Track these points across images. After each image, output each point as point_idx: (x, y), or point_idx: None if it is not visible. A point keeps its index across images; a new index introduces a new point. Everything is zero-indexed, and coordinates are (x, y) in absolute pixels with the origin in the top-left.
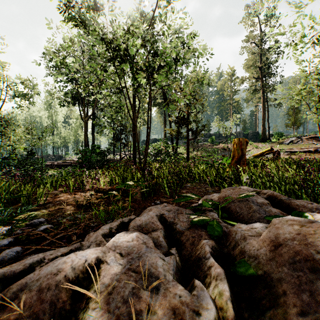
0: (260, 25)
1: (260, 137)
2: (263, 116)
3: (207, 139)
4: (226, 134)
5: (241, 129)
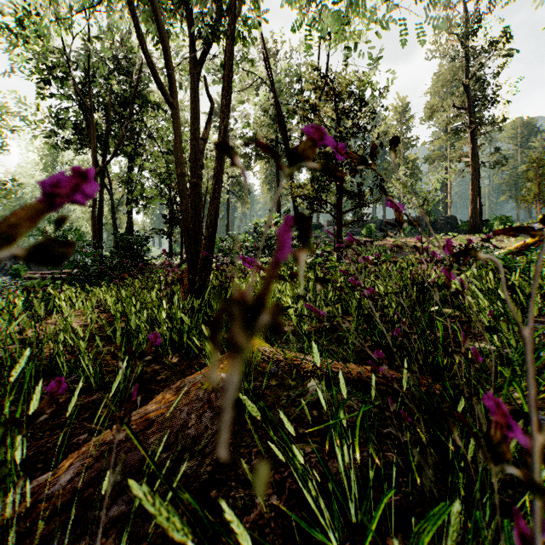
0: (467, 2)
1: (463, 225)
2: (473, 183)
3: (359, 231)
4: (394, 222)
5: (419, 213)
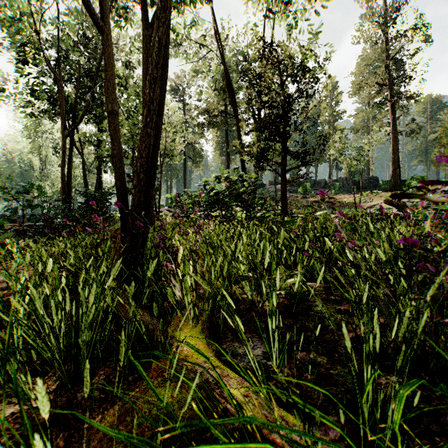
0: None
1: (384, 184)
2: (393, 148)
3: (295, 189)
4: (325, 181)
5: (346, 174)
